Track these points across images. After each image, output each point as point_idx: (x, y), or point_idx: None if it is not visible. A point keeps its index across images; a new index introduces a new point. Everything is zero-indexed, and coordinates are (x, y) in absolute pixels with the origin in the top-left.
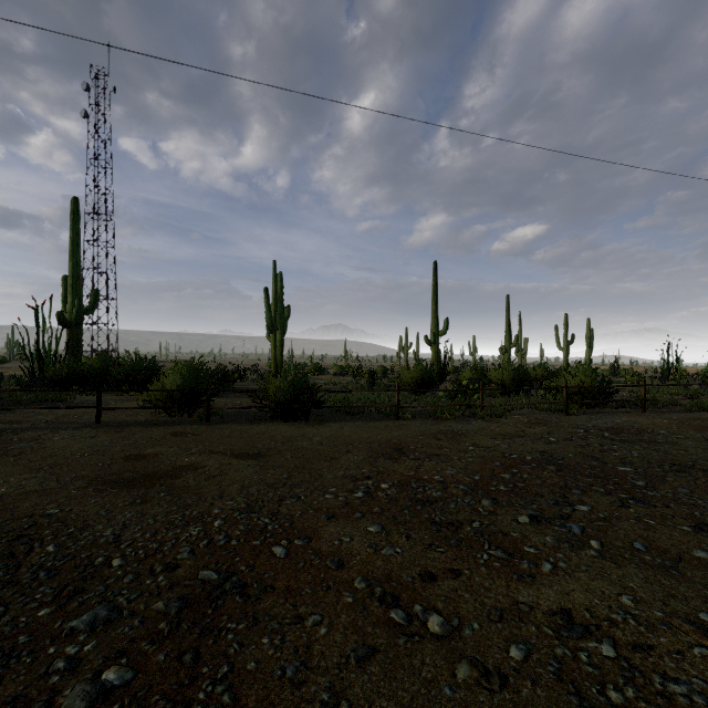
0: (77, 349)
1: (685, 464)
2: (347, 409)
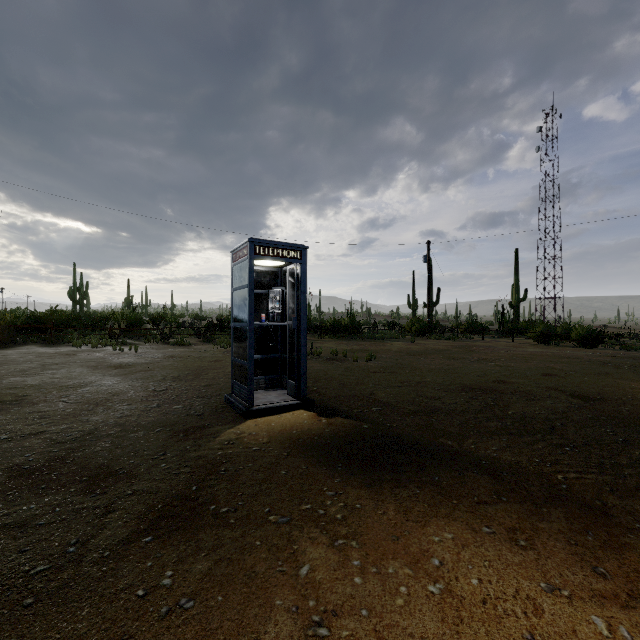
0: (517, 318)
1: None
2: (623, 347)
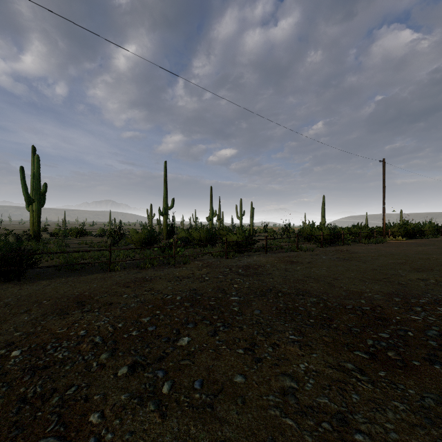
0: None
1: (267, 289)
2: (69, 266)
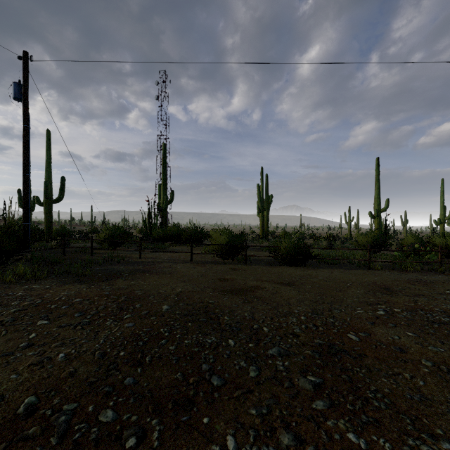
0: (165, 222)
1: None
2: (329, 261)
